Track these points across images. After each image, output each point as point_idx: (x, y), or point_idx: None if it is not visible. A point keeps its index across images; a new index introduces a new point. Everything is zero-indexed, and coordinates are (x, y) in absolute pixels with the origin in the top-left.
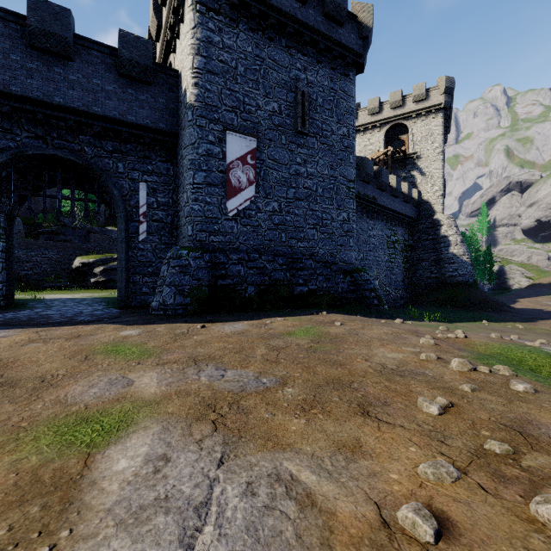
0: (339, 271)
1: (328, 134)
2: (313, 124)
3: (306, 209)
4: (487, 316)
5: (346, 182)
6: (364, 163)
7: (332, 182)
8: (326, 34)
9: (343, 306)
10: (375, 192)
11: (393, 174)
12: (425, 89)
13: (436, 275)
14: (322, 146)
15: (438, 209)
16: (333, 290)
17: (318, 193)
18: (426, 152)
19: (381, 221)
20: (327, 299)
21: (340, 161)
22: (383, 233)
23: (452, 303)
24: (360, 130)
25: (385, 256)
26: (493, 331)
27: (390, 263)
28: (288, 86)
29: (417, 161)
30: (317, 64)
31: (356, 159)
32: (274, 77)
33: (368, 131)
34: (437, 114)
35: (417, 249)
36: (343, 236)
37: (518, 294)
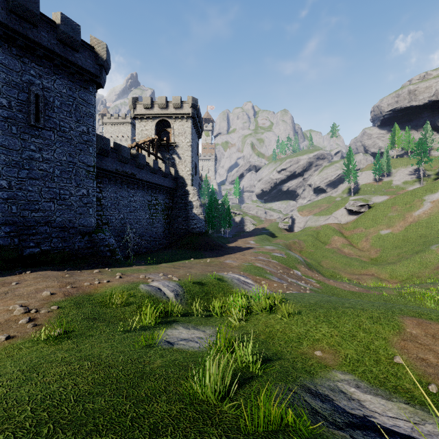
0: (78, 233)
1: (67, 130)
2: (50, 120)
3: (41, 186)
4: (201, 254)
5: (86, 167)
6: (121, 149)
7: (71, 167)
8: (61, 54)
9: (72, 261)
10: (134, 170)
11: (161, 154)
12: (180, 101)
13: (186, 227)
14: (60, 138)
15: (189, 183)
16: (69, 248)
17: (55, 174)
18: (182, 144)
19: (143, 190)
20: (61, 256)
21: (80, 151)
22: (144, 199)
23: (189, 246)
24: (138, 117)
25: (146, 215)
26: (174, 268)
27: (151, 219)
28: (21, 87)
29: (177, 148)
30: (54, 74)
31: (116, 145)
32: (2, 77)
33: (144, 119)
34: (188, 119)
35: (176, 209)
36: (82, 207)
37: (242, 235)
